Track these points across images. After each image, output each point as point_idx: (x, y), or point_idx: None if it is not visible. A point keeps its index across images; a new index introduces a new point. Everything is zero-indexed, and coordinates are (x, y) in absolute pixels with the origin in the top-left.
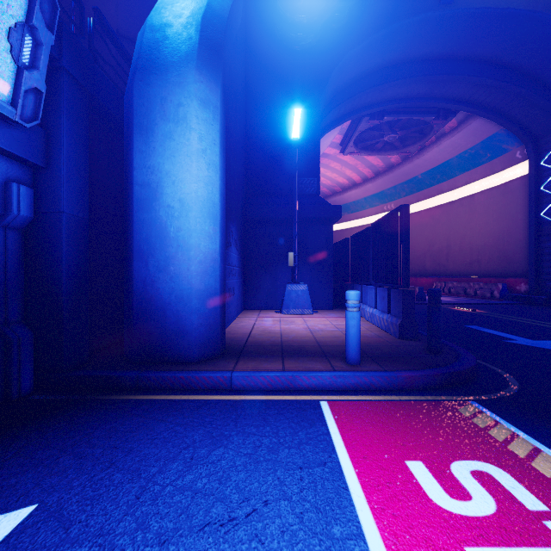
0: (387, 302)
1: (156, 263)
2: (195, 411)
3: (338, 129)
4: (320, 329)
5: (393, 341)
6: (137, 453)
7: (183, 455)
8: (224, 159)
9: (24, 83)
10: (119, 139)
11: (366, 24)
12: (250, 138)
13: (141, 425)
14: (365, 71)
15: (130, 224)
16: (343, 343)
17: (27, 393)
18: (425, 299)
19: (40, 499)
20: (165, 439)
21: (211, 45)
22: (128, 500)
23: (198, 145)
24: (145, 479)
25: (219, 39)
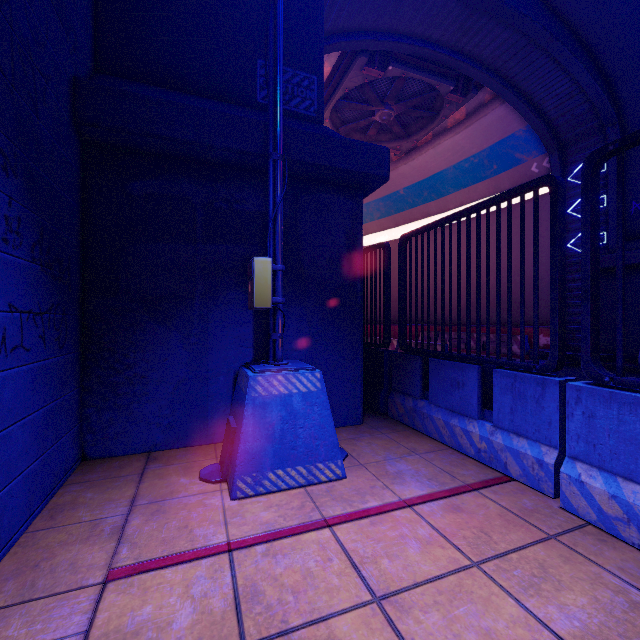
0: None
1: None
2: None
3: None
4: None
5: None
6: None
7: None
8: None
9: None
10: None
11: None
12: None
13: None
14: None
15: None
16: None
17: None
18: None
19: None
20: None
21: None
22: None
23: None
24: None
25: None
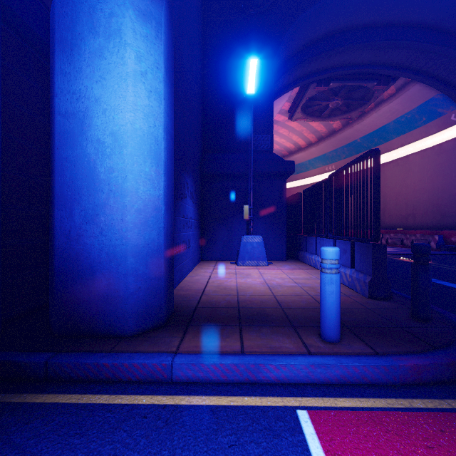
0: (350, 256)
1: (82, 213)
2: (109, 435)
3: (288, 96)
4: (278, 284)
5: (364, 301)
6: None
7: None
8: (171, 92)
9: None
10: None
11: None
12: (207, 97)
13: None
14: (314, 38)
15: (52, 164)
16: (308, 304)
17: None
18: None
19: None
20: None
21: None
22: None
23: (135, 66)
24: None
25: None
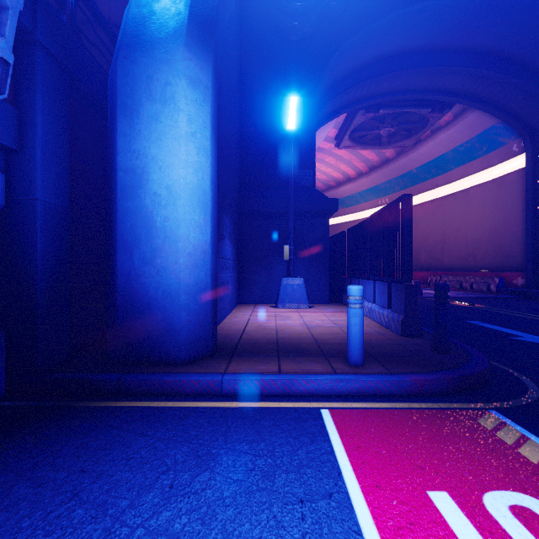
0: (388, 297)
1: (141, 256)
2: (180, 421)
3: (334, 123)
4: (317, 325)
5: (396, 338)
6: (107, 478)
7: (161, 482)
8: (216, 145)
9: None
10: (105, 125)
11: (363, 13)
12: (245, 129)
13: (117, 440)
14: (361, 63)
15: (113, 213)
16: (343, 340)
17: None
18: (422, 293)
19: None
20: (142, 459)
21: (201, 21)
22: None
23: (187, 128)
24: (112, 517)
25: (211, 16)
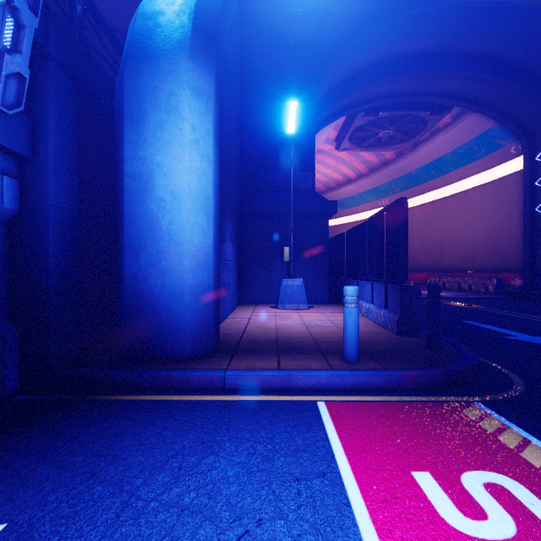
0: (384, 297)
1: (147, 258)
2: (186, 413)
3: (333, 125)
4: (316, 324)
5: (391, 337)
6: (121, 461)
7: (171, 464)
8: (218, 151)
9: (5, 67)
10: (111, 131)
11: (361, 19)
12: (246, 133)
13: (128, 429)
14: (360, 67)
15: (121, 217)
16: (340, 339)
17: (11, 392)
18: (420, 294)
19: (9, 518)
20: (153, 445)
21: (204, 33)
22: (107, 519)
23: (191, 136)
24: (128, 492)
25: (213, 27)
